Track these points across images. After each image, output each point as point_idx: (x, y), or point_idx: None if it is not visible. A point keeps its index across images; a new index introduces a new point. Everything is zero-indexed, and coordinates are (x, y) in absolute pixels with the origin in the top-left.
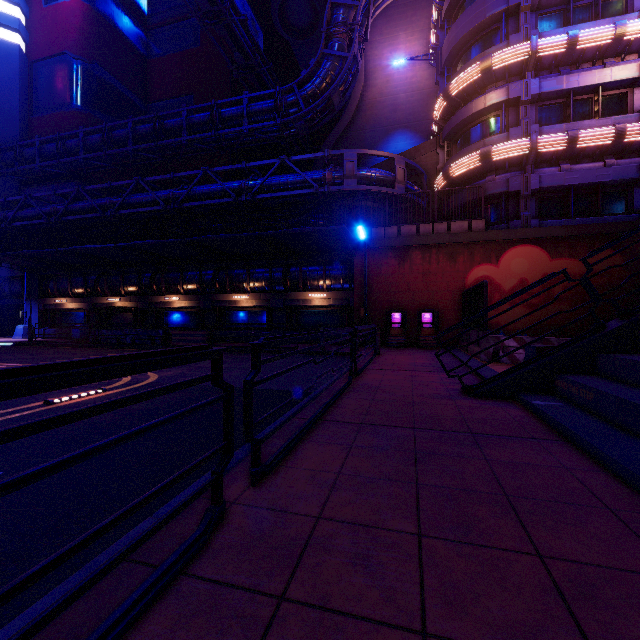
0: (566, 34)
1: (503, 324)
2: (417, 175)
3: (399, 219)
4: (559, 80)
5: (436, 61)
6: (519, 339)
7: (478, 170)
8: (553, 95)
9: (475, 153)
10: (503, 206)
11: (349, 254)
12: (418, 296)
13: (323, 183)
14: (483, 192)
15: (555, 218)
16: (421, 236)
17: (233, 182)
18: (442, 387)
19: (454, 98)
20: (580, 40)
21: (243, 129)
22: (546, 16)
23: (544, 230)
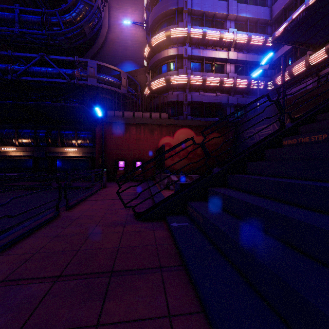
0: (202, 30)
1: (176, 167)
2: (136, 86)
3: (126, 108)
4: (199, 51)
5: (146, 26)
6: (179, 176)
7: (165, 87)
8: (197, 58)
9: (163, 78)
10: (176, 108)
11: (92, 125)
12: (134, 152)
13: (73, 77)
14: (167, 99)
15: (198, 117)
16: (135, 118)
17: (2, 64)
18: (125, 213)
19: (153, 47)
20: (207, 34)
21: (15, 30)
22: (194, 19)
23: (193, 122)
